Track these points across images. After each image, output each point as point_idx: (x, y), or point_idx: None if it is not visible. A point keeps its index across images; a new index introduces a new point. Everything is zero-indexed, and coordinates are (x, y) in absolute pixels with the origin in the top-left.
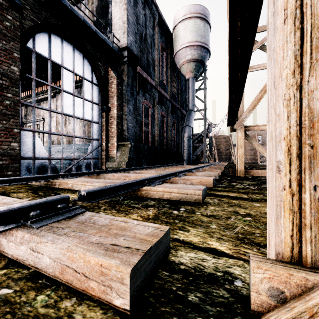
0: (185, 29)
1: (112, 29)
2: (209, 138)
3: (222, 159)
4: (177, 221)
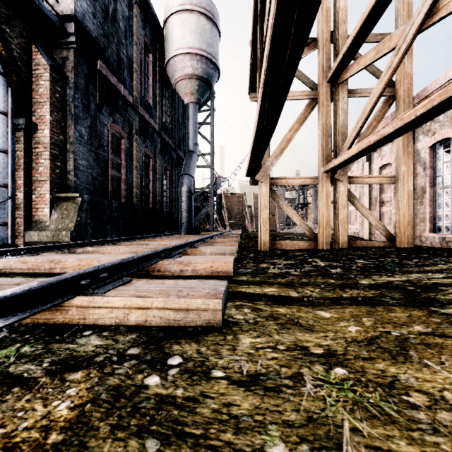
0: (183, 25)
1: None
2: (217, 196)
3: (234, 225)
4: (152, 448)
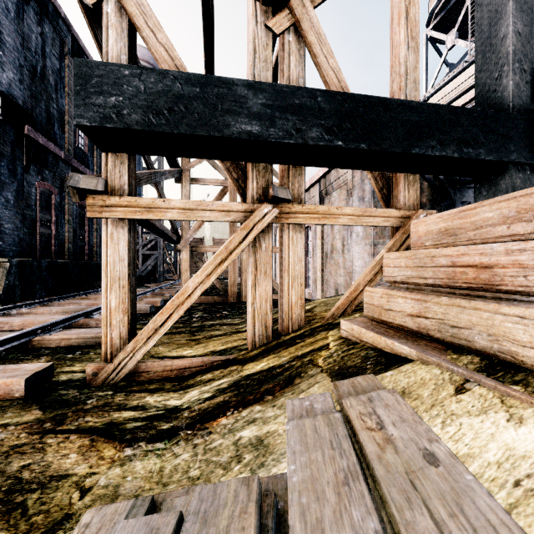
0: None
1: None
2: None
3: (192, 272)
4: (68, 362)
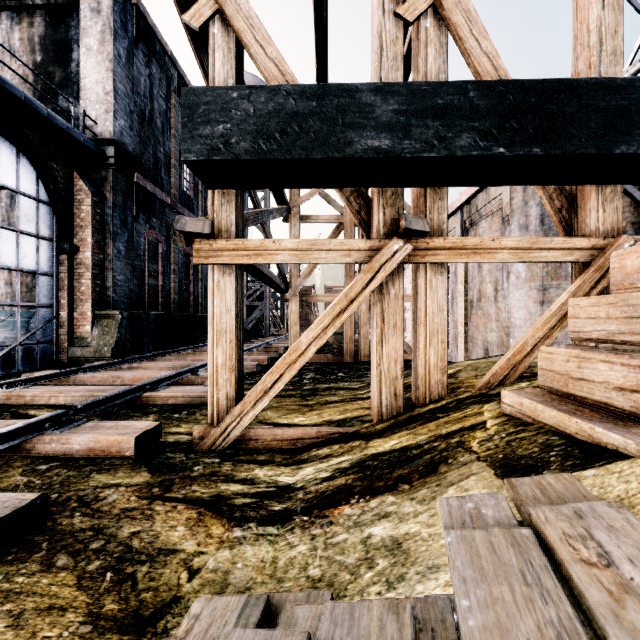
0: None
1: (80, 97)
2: None
3: (301, 326)
4: (175, 422)
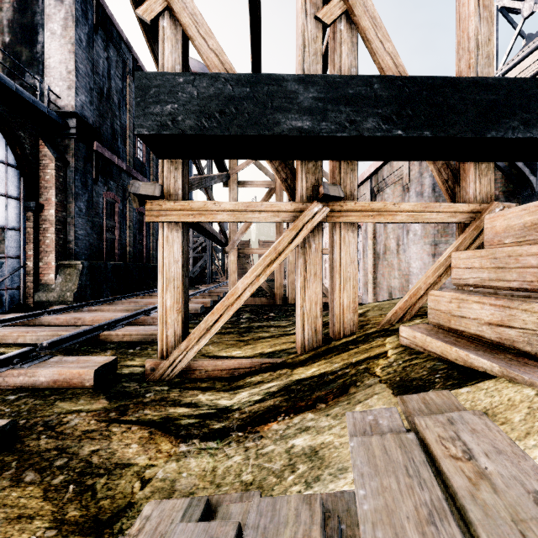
0: None
1: (45, 74)
2: None
3: (239, 274)
4: (129, 356)
